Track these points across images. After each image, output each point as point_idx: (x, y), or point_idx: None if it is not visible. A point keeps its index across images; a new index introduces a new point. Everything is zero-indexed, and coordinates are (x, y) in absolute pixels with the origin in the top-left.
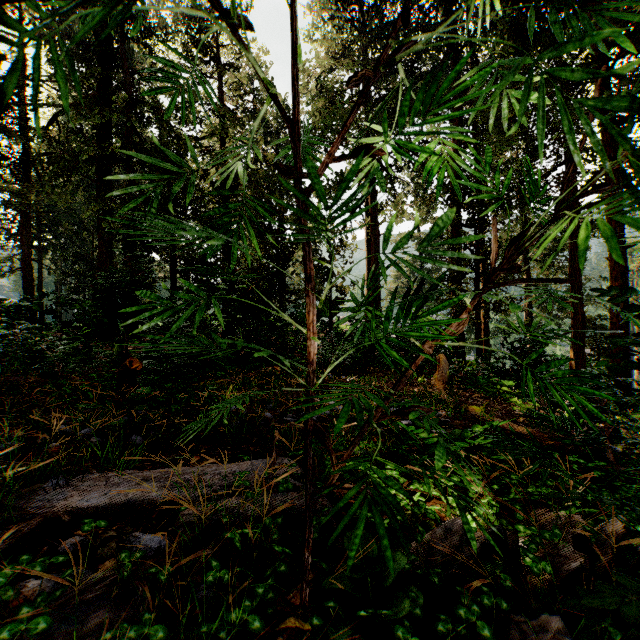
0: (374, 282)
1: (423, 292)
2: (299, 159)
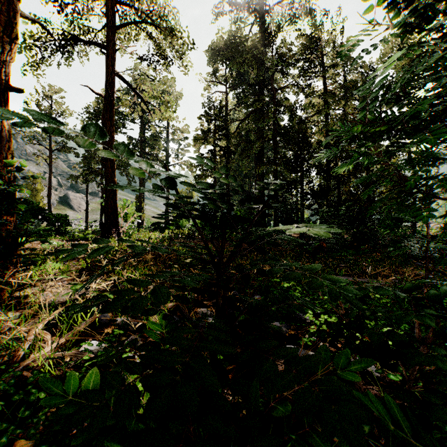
0: None
1: None
2: (426, 202)
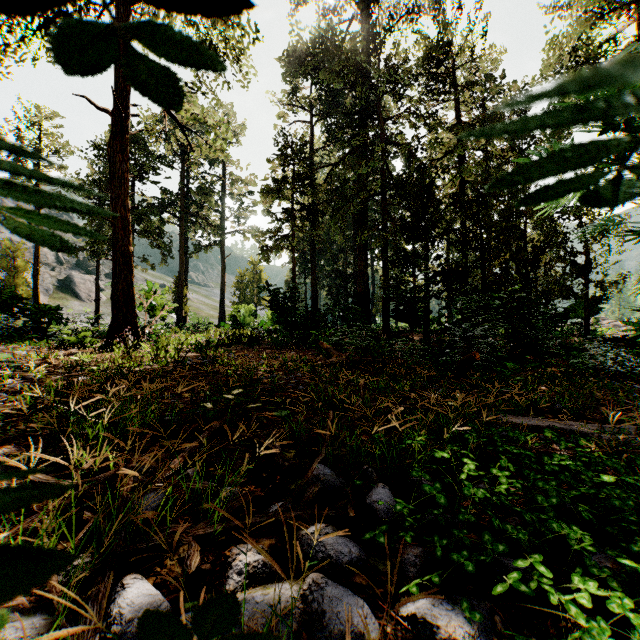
0: None
1: None
2: None
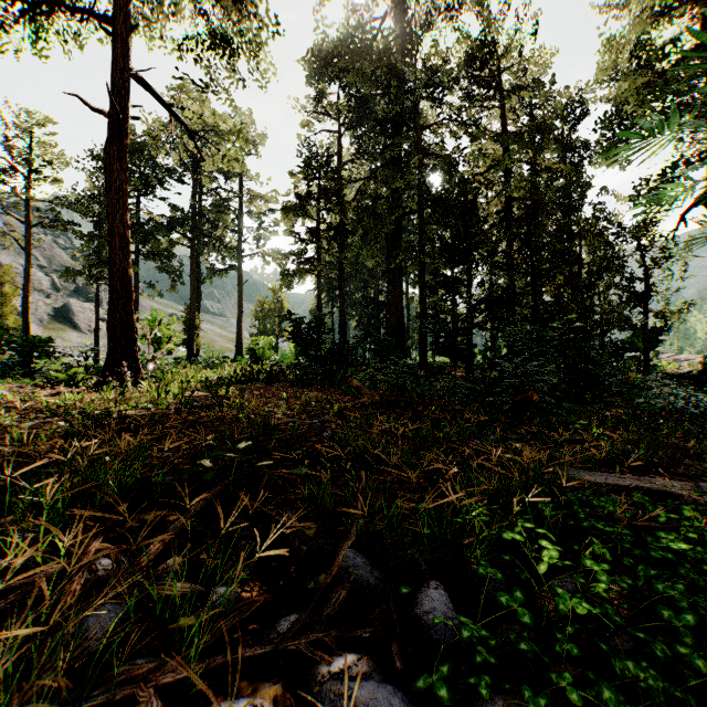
0: None
1: None
2: None
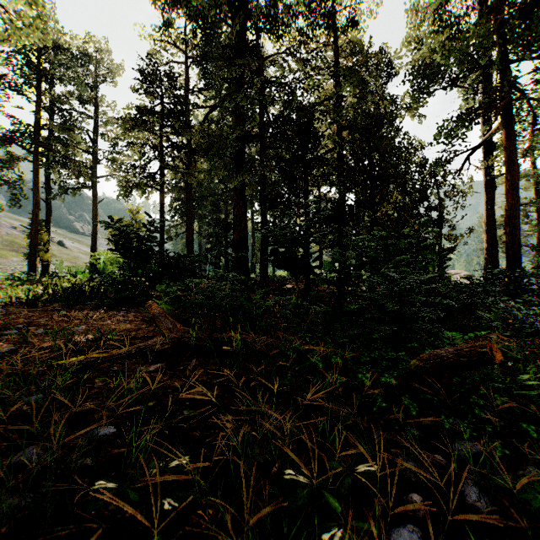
0: (510, 226)
1: (539, 238)
2: None
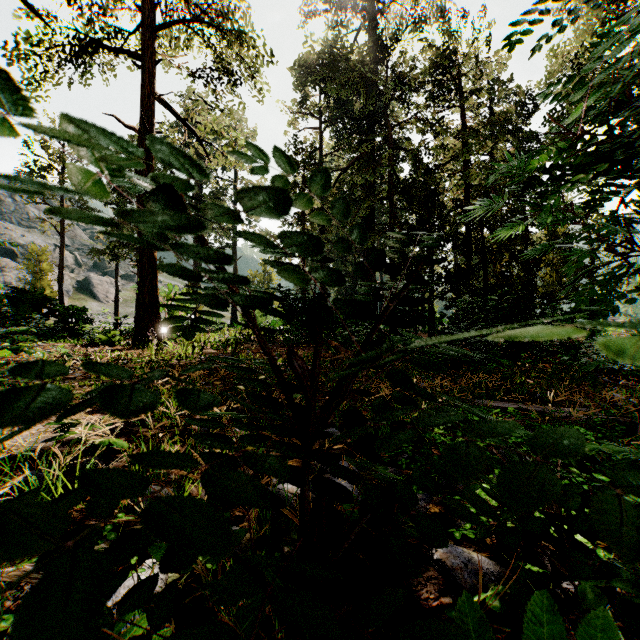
0: None
1: None
2: None
